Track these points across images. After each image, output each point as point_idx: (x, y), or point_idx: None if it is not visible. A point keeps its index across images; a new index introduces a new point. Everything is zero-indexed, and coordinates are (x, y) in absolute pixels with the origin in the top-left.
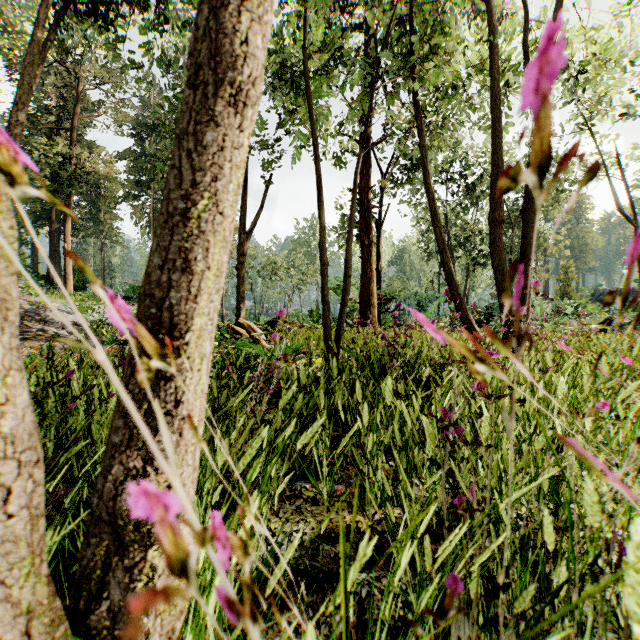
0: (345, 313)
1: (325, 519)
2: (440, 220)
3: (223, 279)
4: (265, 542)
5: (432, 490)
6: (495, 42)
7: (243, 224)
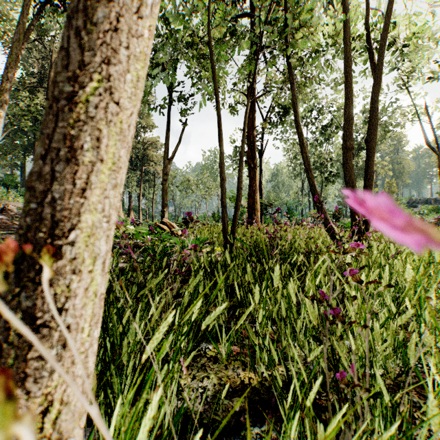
0: (238, 215)
1: (225, 419)
2: (306, 148)
3: (121, 175)
4: (176, 397)
5: (316, 364)
6: (347, 18)
7: (166, 153)
